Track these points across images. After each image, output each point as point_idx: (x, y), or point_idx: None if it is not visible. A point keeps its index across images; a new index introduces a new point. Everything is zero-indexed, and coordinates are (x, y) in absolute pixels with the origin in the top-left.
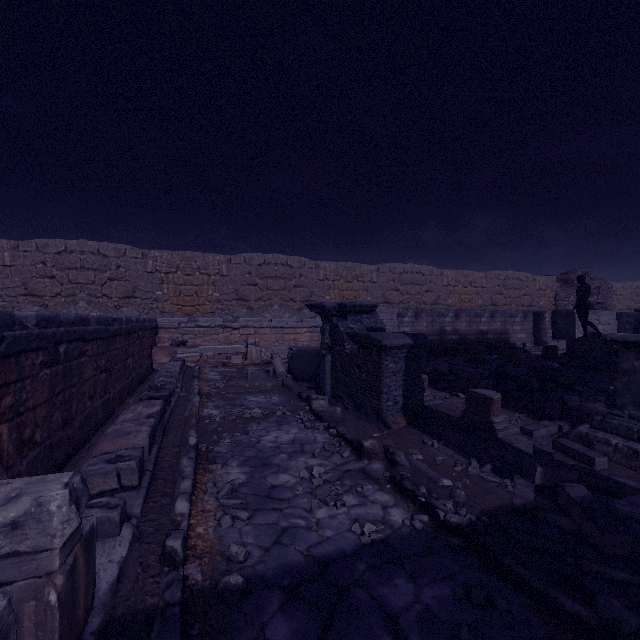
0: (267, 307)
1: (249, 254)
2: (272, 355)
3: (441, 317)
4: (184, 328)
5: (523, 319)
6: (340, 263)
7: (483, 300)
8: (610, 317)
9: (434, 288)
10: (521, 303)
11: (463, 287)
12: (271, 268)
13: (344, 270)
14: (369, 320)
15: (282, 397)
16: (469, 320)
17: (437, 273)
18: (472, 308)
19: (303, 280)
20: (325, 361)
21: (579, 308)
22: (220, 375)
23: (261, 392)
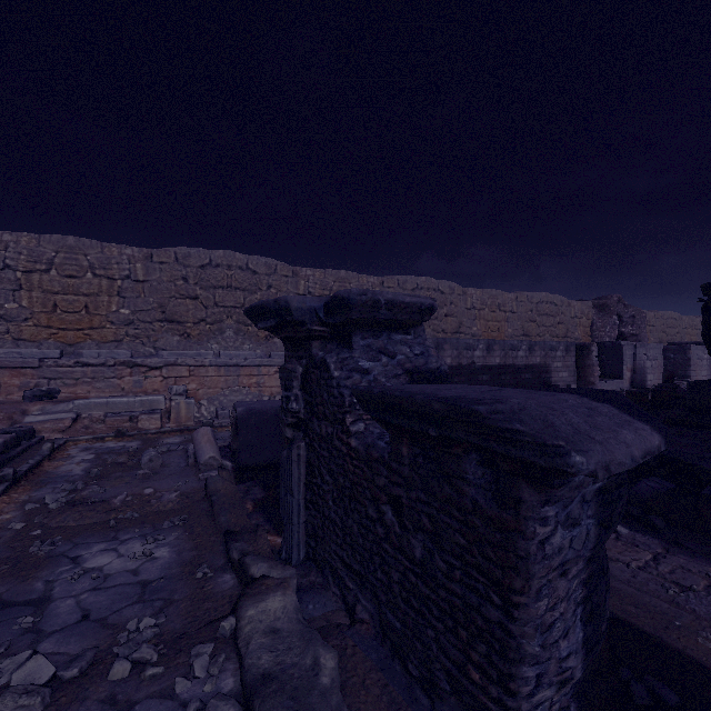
0: (215, 333)
1: (184, 248)
2: (217, 411)
3: (469, 350)
4: (52, 367)
5: (565, 353)
6: (329, 271)
7: (514, 329)
8: (657, 351)
9: (456, 311)
10: (556, 333)
11: (490, 311)
12: (221, 272)
13: (335, 281)
14: (410, 349)
15: (183, 546)
16: (504, 354)
17: (459, 291)
18: (501, 339)
19: (273, 293)
20: (291, 460)
21: (709, 334)
22: (91, 462)
23: (142, 522)
